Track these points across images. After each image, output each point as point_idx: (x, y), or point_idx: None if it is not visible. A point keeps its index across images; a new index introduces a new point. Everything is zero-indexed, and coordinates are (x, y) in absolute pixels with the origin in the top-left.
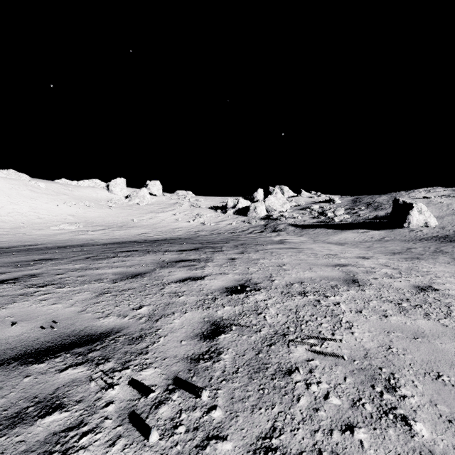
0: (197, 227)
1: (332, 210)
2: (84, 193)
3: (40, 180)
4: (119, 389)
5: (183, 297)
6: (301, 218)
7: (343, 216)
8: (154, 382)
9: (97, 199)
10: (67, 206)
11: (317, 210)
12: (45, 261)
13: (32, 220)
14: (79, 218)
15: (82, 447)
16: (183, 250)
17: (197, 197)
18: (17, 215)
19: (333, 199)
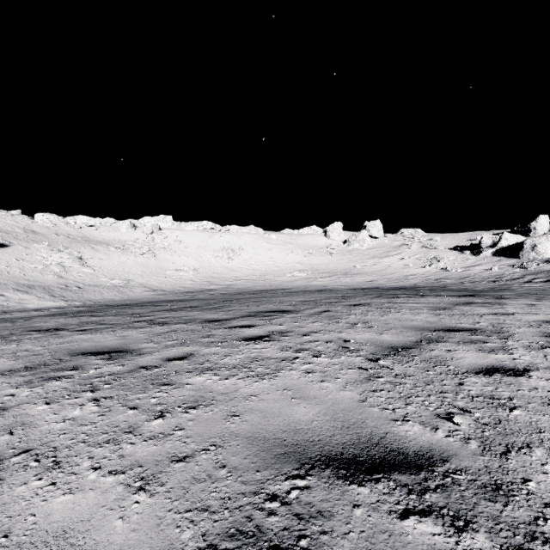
0: (437, 273)
1: None
2: (305, 240)
3: (271, 232)
4: (512, 343)
5: (507, 321)
6: None
7: None
8: (531, 344)
9: (316, 246)
10: (294, 255)
11: None
12: (351, 298)
13: (272, 268)
14: (305, 266)
15: (515, 350)
16: (457, 296)
17: (430, 236)
18: (261, 264)
19: None
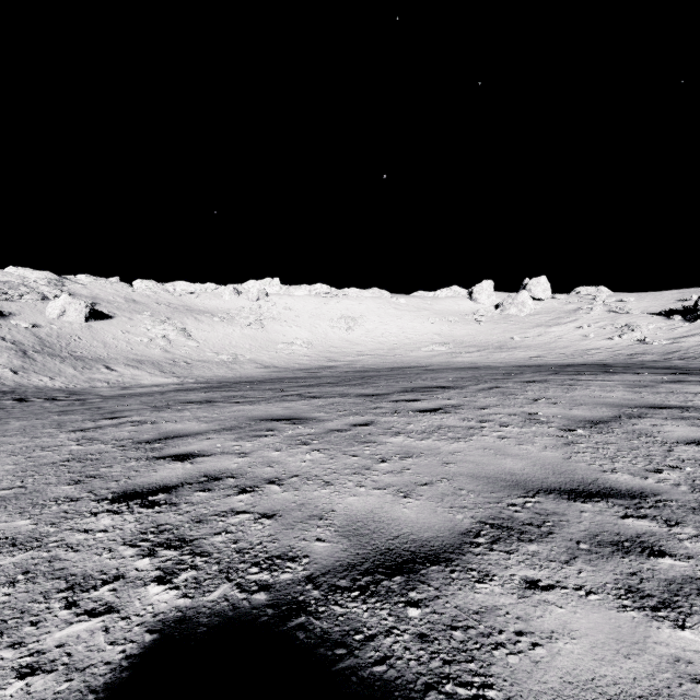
0: (631, 347)
1: None
2: (444, 305)
3: (399, 296)
4: None
5: None
6: None
7: None
8: None
9: (459, 312)
10: (430, 323)
11: None
12: (519, 374)
13: (402, 340)
14: (445, 337)
15: None
16: (662, 373)
17: (620, 296)
18: (389, 335)
19: None
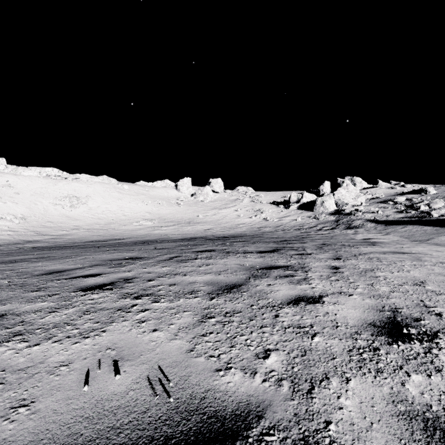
0: (260, 223)
1: (426, 202)
2: (158, 192)
3: (125, 183)
4: None
5: (318, 338)
6: (382, 213)
7: (443, 210)
8: None
9: (167, 198)
10: (144, 204)
11: (403, 203)
12: (135, 261)
13: (119, 217)
14: (154, 215)
15: None
16: (263, 252)
17: (258, 193)
18: (109, 213)
19: (426, 189)
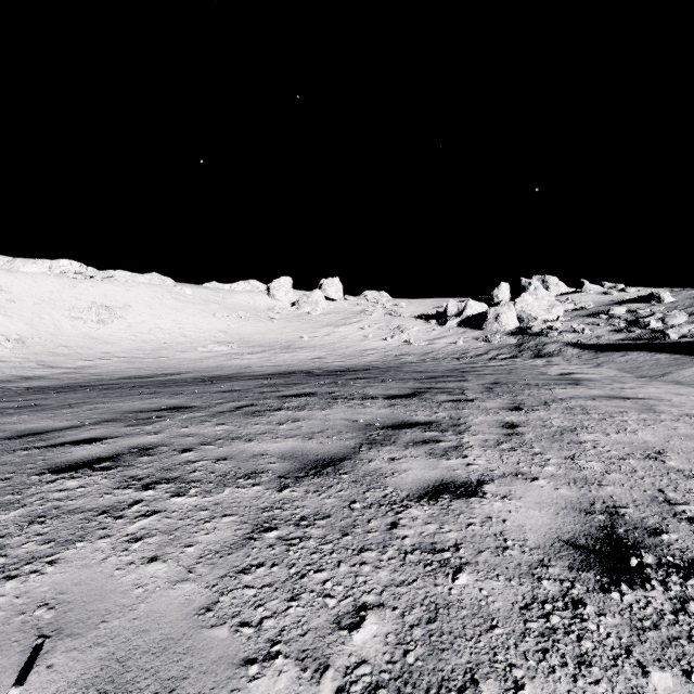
0: (399, 348)
1: (658, 315)
2: (239, 300)
3: (187, 285)
4: None
5: (465, 577)
6: (591, 332)
7: (686, 327)
8: None
9: (254, 308)
10: (217, 319)
11: (623, 317)
12: (174, 414)
13: (176, 338)
14: (232, 336)
15: None
16: (395, 396)
17: (396, 301)
18: (159, 332)
19: (658, 295)
